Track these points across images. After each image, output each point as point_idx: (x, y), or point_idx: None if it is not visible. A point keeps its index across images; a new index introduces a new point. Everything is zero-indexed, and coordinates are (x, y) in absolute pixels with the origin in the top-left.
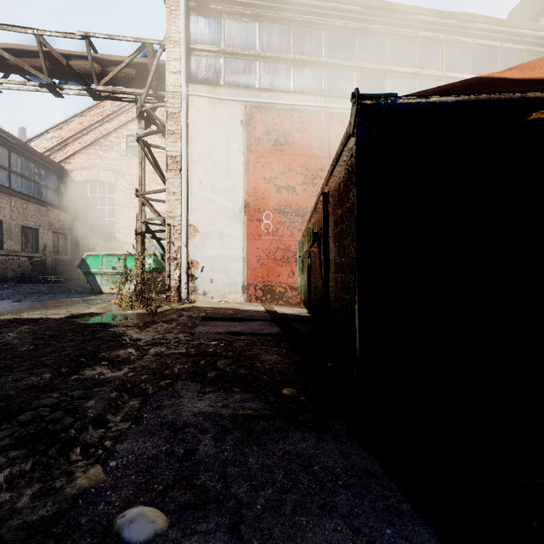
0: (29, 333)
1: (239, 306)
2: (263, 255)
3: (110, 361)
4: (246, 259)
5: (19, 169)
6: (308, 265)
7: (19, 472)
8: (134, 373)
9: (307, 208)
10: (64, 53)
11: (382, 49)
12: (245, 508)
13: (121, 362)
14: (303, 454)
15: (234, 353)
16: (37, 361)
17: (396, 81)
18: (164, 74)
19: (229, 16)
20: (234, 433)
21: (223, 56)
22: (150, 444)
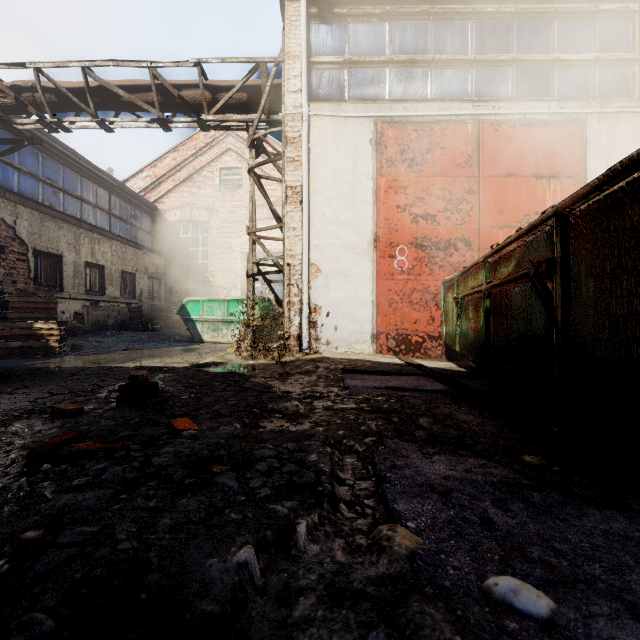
0: (174, 381)
1: (372, 358)
2: (396, 298)
3: (282, 414)
4: (376, 303)
5: (118, 212)
6: (487, 308)
7: (311, 524)
8: (324, 428)
9: (450, 240)
10: (174, 83)
11: (547, 34)
12: (626, 594)
13: (295, 415)
14: (629, 536)
15: (420, 410)
16: (212, 410)
17: (567, 72)
18: (277, 95)
19: (354, 19)
20: (513, 502)
21: (348, 66)
22: (430, 506)
